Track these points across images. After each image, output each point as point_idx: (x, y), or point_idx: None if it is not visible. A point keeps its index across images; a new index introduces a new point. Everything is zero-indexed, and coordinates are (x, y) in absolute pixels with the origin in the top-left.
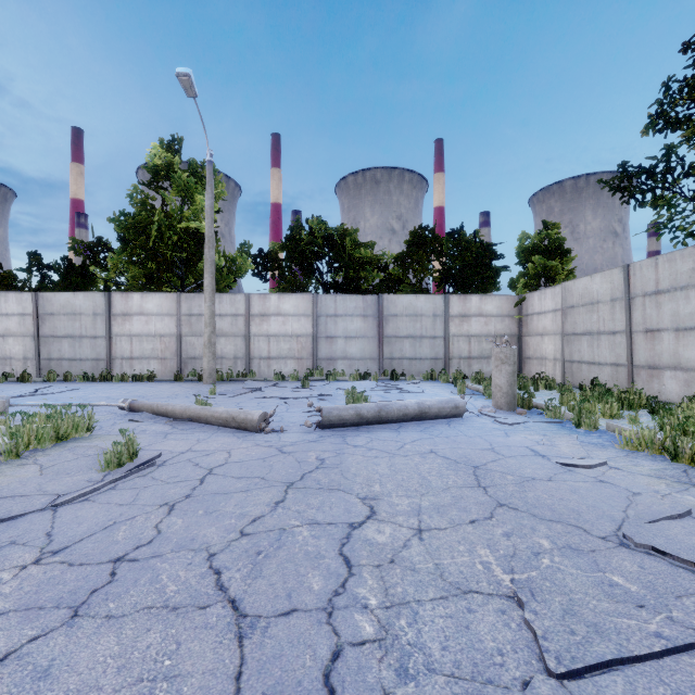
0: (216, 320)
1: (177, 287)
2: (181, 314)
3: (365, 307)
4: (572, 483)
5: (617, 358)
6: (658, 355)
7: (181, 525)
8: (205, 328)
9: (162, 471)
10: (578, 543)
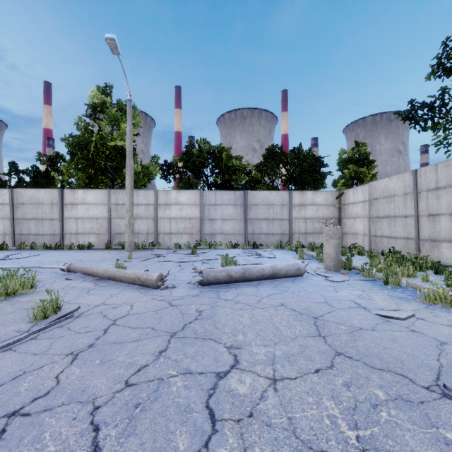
0: (134, 208)
1: (109, 185)
2: (111, 204)
3: (235, 199)
4: (391, 333)
5: (408, 234)
6: (437, 232)
7: (78, 375)
8: (126, 213)
9: (77, 322)
10: (407, 394)
